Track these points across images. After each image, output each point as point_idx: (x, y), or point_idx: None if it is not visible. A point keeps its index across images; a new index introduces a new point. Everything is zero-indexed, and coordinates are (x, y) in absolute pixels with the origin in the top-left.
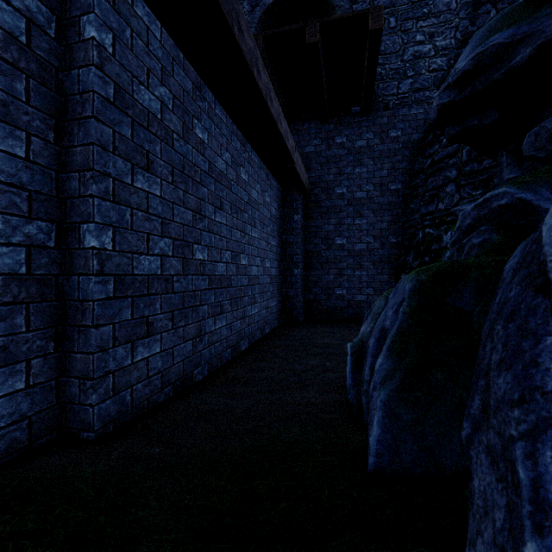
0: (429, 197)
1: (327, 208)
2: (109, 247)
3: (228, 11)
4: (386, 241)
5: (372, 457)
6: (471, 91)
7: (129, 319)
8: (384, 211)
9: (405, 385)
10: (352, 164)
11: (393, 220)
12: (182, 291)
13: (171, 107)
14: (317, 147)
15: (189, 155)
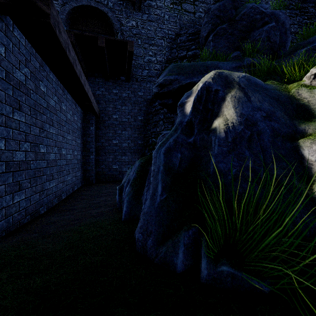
0: (154, 125)
1: (108, 124)
2: (3, 148)
3: (65, 45)
4: (137, 142)
5: (123, 216)
6: (164, 91)
7: (11, 182)
8: (136, 129)
9: (134, 194)
10: (121, 104)
11: (140, 133)
12: (34, 168)
13: (29, 77)
14: (103, 92)
15: (37, 100)
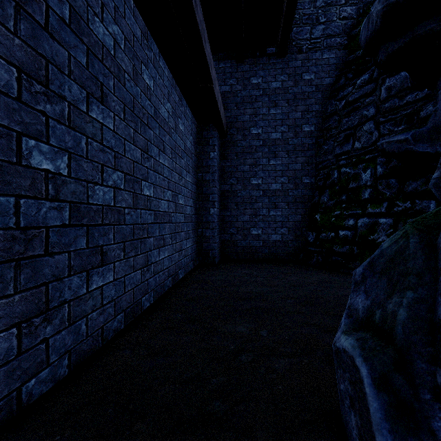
0: (343, 137)
1: (243, 148)
2: None
3: None
4: (300, 181)
5: None
6: None
7: None
8: (298, 152)
9: None
10: (267, 105)
11: (307, 161)
12: None
13: None
14: (233, 87)
15: None
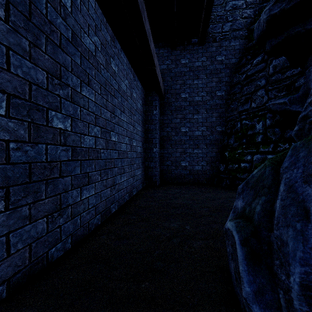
0: (244, 99)
1: (175, 107)
2: None
3: None
4: (215, 129)
5: None
6: None
7: None
8: (213, 110)
9: None
10: (192, 77)
11: (219, 116)
12: (28, 162)
13: None
14: (169, 66)
15: (41, 6)
